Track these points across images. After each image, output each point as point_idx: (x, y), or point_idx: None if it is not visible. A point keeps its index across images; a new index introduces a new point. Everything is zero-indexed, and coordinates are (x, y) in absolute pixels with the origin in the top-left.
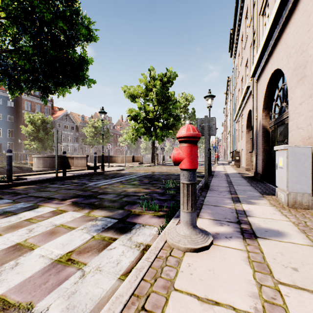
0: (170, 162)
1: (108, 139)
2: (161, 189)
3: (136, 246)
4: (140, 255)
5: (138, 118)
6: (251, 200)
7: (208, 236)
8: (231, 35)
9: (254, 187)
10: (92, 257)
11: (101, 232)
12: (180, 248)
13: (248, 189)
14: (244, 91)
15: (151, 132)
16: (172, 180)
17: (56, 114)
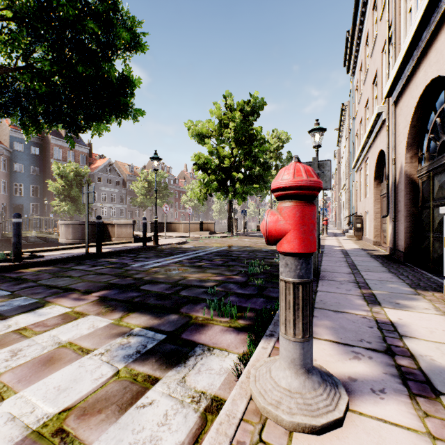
0: (255, 230)
1: (166, 198)
2: (241, 276)
3: (193, 401)
4: (199, 426)
5: (208, 166)
6: (398, 300)
7: (337, 390)
8: (348, 40)
9: (395, 275)
10: (105, 425)
11: (133, 362)
12: (280, 422)
13: (386, 277)
14: (372, 121)
15: (228, 187)
16: (259, 260)
17: (95, 163)
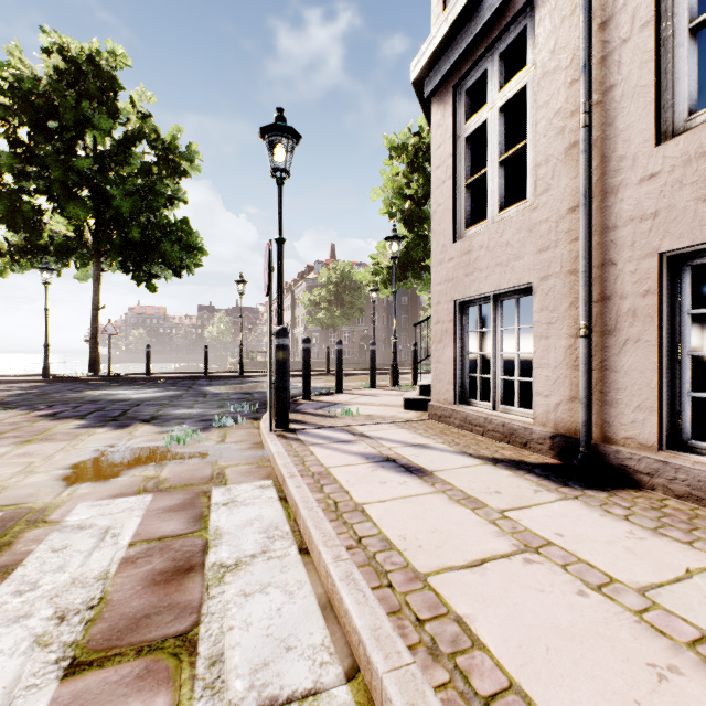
0: None
1: None
2: None
3: None
4: None
5: None
6: None
7: None
8: None
9: None
10: None
11: None
12: None
13: None
14: None
15: None
16: None
17: None
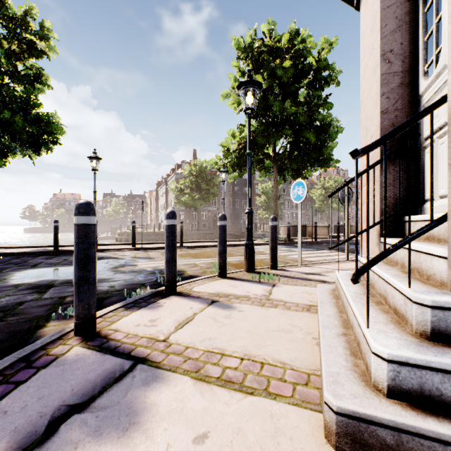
0: None
1: None
2: None
3: None
4: None
5: None
6: None
7: None
8: None
9: None
10: None
11: None
12: None
13: None
14: None
15: None
16: None
17: None
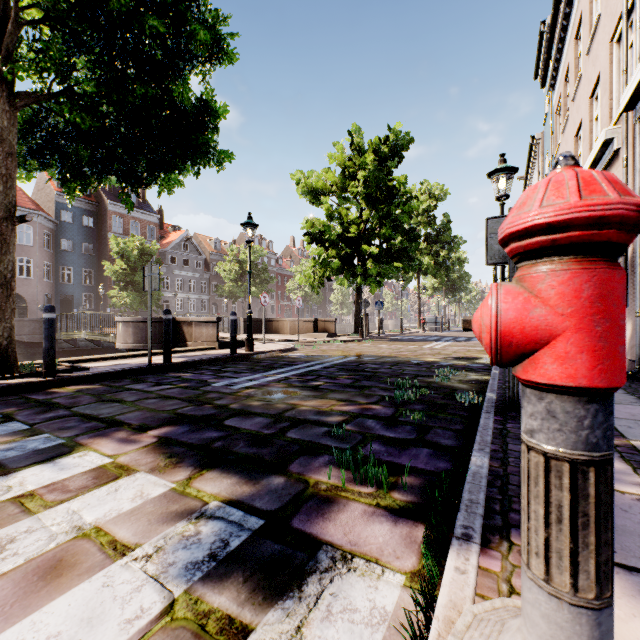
0: (395, 332)
1: (265, 285)
2: (384, 405)
3: None
4: None
5: (326, 237)
6: None
7: None
8: (542, 36)
9: None
10: None
11: (202, 582)
12: None
13: None
14: (594, 155)
15: (355, 267)
16: (410, 379)
17: (168, 238)
